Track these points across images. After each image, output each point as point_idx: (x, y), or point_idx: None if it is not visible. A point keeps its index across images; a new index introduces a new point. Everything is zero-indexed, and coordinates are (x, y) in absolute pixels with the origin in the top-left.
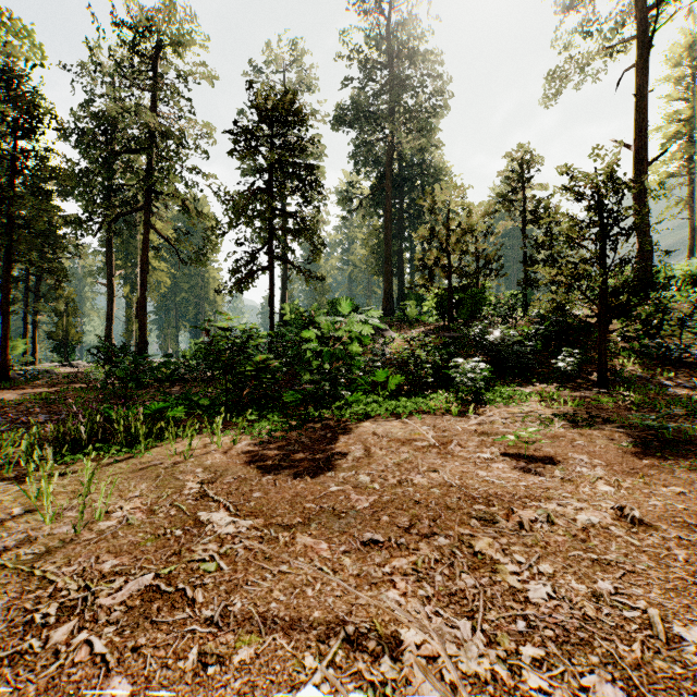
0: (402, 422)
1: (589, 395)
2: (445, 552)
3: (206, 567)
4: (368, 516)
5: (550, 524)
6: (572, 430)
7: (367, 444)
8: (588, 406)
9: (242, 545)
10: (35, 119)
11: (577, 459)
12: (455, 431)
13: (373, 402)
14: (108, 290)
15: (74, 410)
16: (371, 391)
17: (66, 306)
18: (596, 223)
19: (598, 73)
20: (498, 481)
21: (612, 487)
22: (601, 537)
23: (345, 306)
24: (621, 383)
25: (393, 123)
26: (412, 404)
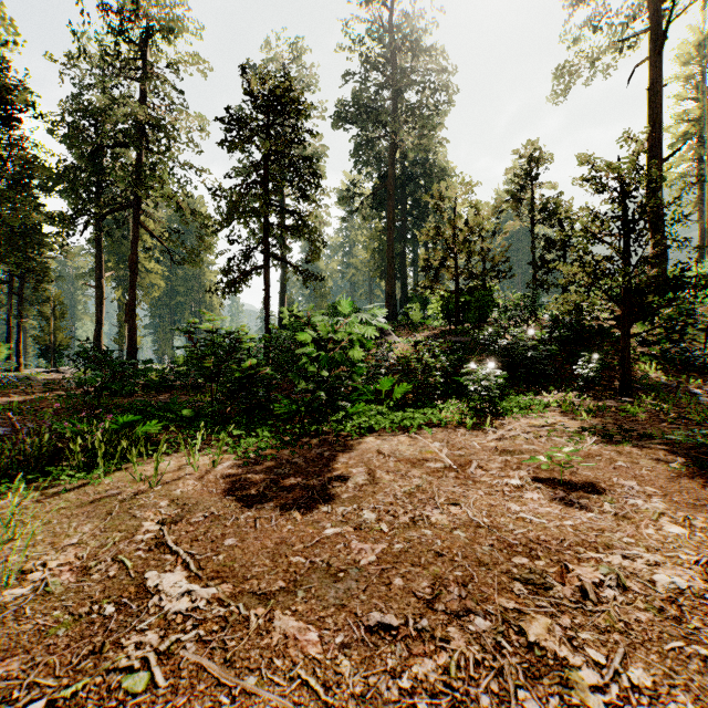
0: (410, 436)
1: (613, 405)
2: (487, 644)
3: (130, 685)
4: (375, 578)
5: (622, 590)
6: (606, 447)
7: (371, 466)
8: (616, 418)
9: (194, 634)
10: (12, 107)
11: (626, 486)
12: (473, 449)
13: (376, 413)
14: (97, 292)
15: (18, 426)
16: (374, 400)
17: (54, 309)
18: (618, 217)
19: (609, 68)
20: (537, 520)
21: (682, 527)
22: (699, 613)
23: (345, 304)
24: (648, 392)
25: (396, 120)
26: (420, 416)
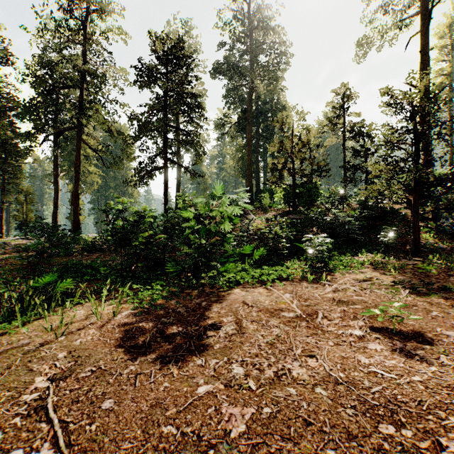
0: (266, 288)
1: (409, 263)
2: None
3: None
4: None
5: None
6: (417, 298)
7: (238, 316)
8: (414, 273)
9: None
10: None
11: (451, 337)
12: (316, 300)
13: (241, 270)
14: (54, 186)
15: None
16: (239, 259)
17: (26, 197)
18: (410, 131)
19: (394, 37)
20: (387, 375)
21: None
22: None
23: (218, 189)
24: (434, 254)
25: (253, 73)
26: (273, 272)
